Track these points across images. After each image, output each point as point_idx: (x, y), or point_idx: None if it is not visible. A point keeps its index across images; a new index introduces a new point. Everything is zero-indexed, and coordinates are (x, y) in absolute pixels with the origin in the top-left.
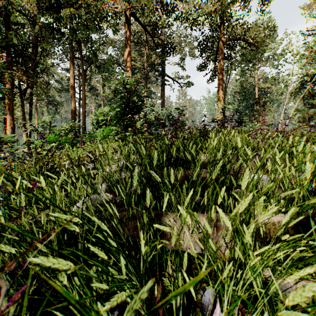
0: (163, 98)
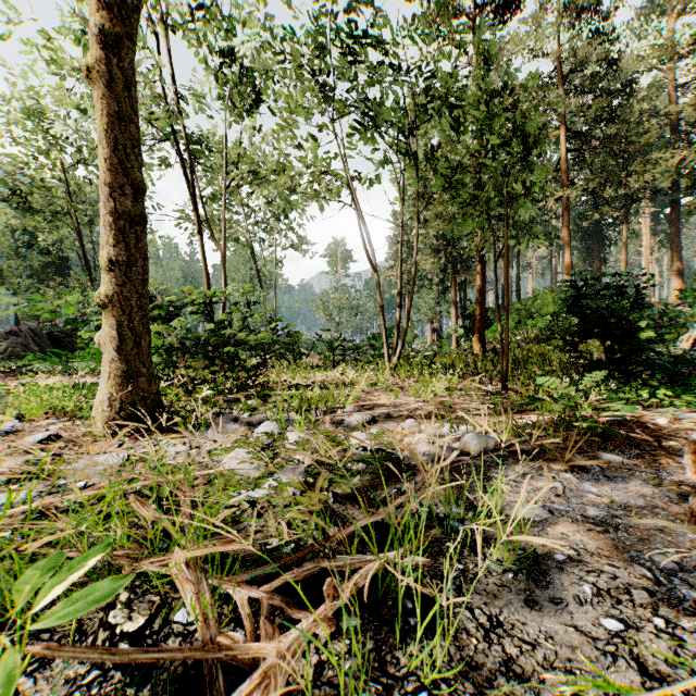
0: (673, 226)
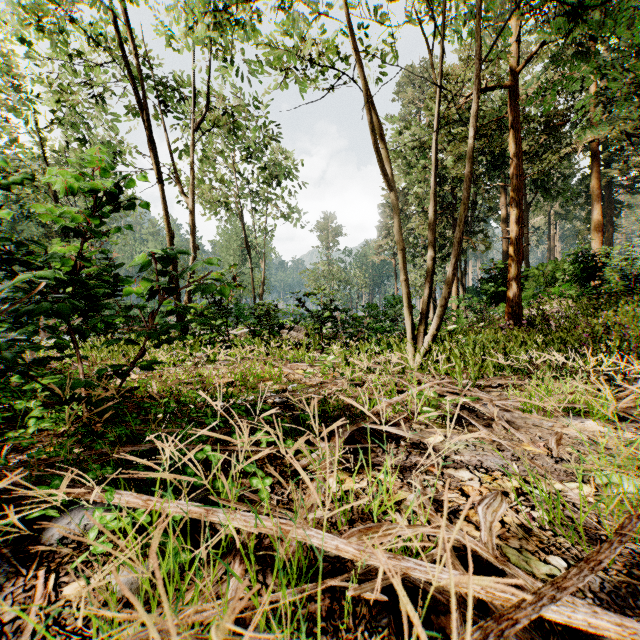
0: None
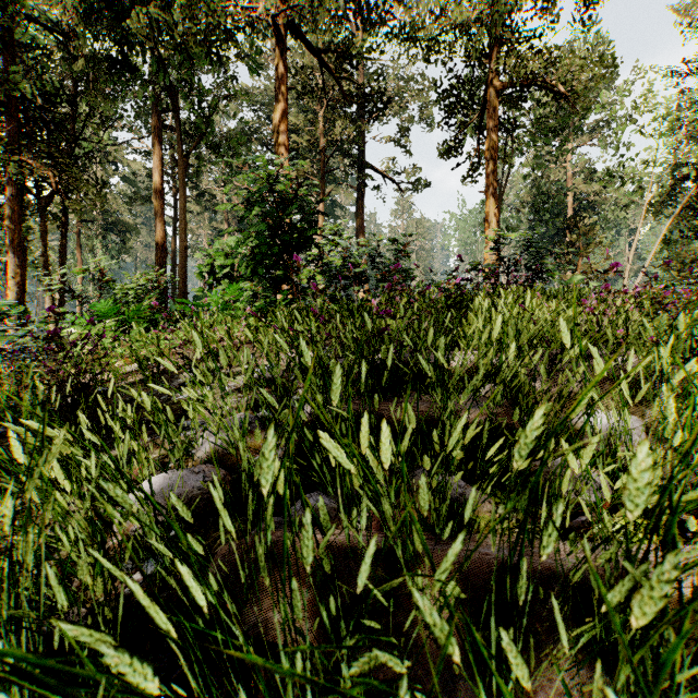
0: (360, 217)
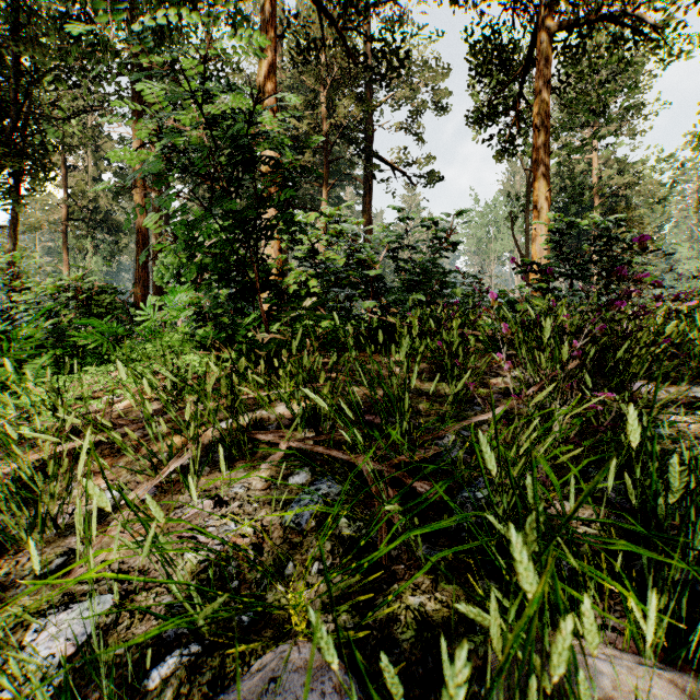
0: (368, 212)
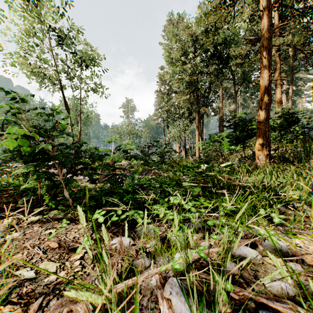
0: None
